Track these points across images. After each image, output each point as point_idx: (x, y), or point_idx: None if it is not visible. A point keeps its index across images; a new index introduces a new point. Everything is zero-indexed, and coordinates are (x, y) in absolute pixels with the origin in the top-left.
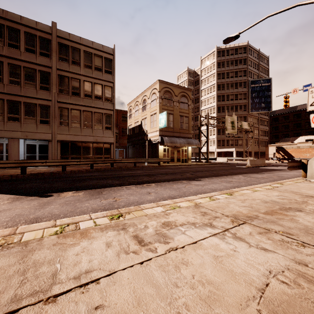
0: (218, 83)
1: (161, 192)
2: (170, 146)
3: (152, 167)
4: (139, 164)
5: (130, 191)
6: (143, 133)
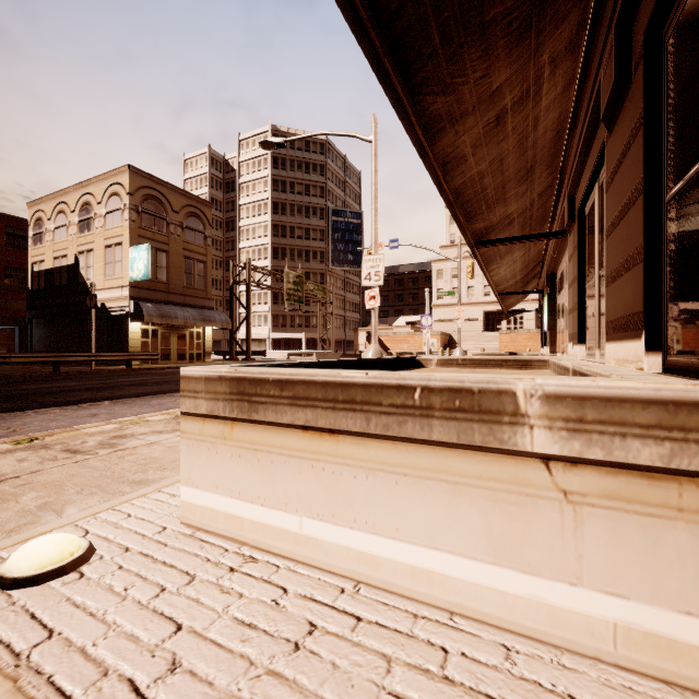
0: (274, 200)
1: (121, 411)
2: (162, 324)
3: (109, 373)
4: (68, 367)
5: (49, 416)
6: (81, 287)
